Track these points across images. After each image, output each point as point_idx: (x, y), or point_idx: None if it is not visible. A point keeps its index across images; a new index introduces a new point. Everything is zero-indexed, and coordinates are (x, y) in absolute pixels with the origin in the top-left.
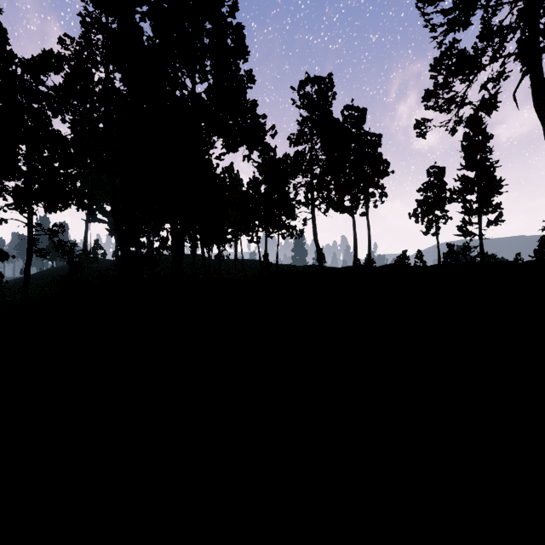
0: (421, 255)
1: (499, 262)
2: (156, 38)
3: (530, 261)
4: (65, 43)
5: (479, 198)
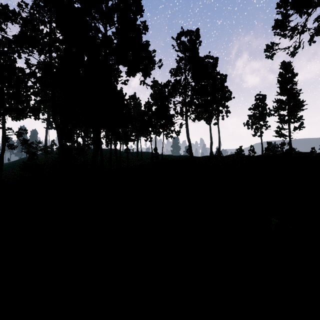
0: (253, 149)
1: (302, 153)
2: None
3: None
4: (22, 7)
5: (289, 113)
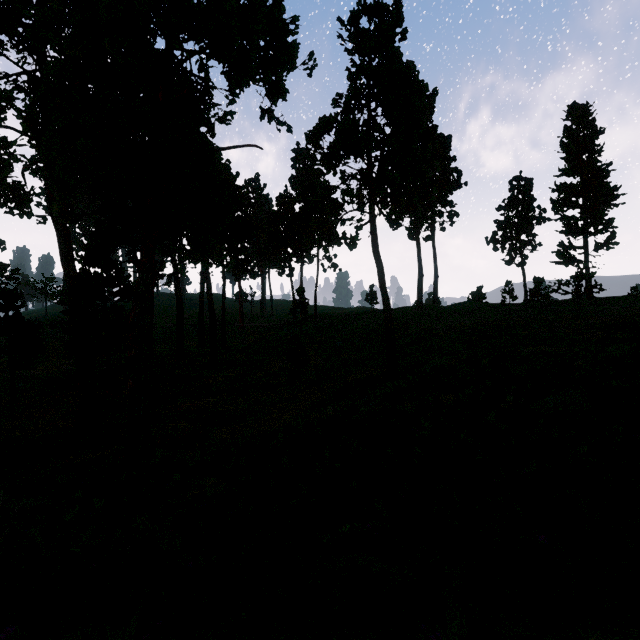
0: (512, 288)
1: (614, 298)
2: None
3: None
4: None
5: (585, 213)
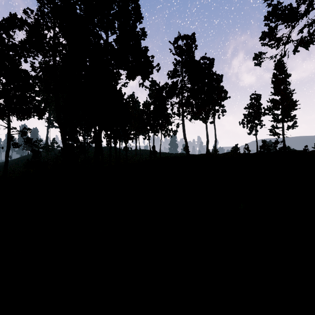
0: (248, 147)
1: (295, 151)
2: (80, 1)
3: None
4: (27, 13)
5: (282, 112)
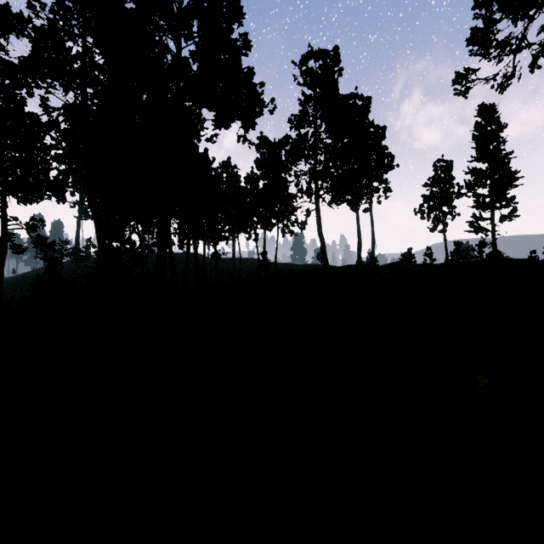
0: (431, 253)
1: (514, 260)
2: None
3: None
4: (34, 9)
5: (491, 192)
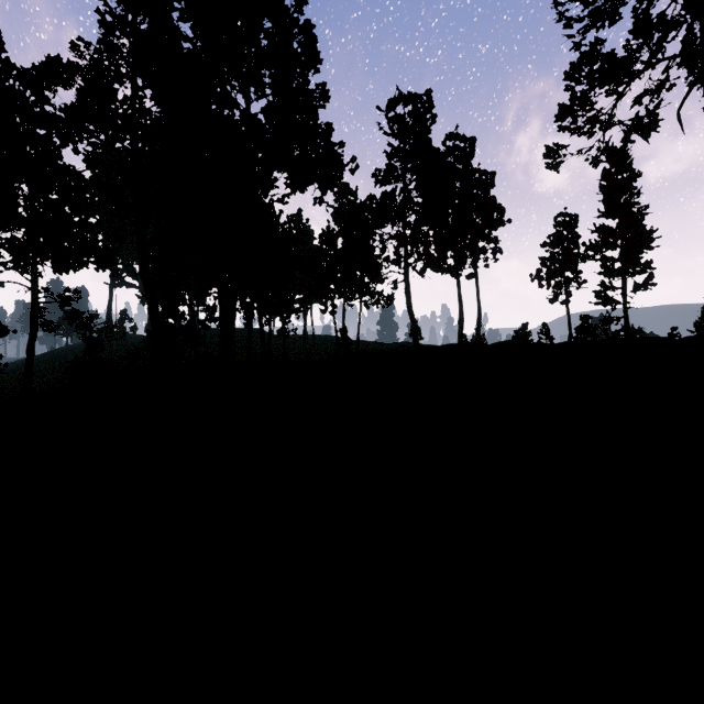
0: (548, 330)
1: (649, 339)
2: (196, 38)
3: (691, 336)
4: (78, 50)
5: (622, 255)
